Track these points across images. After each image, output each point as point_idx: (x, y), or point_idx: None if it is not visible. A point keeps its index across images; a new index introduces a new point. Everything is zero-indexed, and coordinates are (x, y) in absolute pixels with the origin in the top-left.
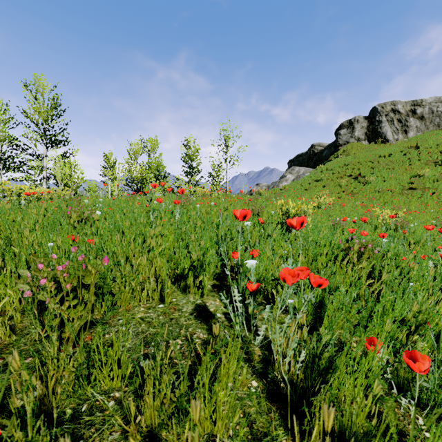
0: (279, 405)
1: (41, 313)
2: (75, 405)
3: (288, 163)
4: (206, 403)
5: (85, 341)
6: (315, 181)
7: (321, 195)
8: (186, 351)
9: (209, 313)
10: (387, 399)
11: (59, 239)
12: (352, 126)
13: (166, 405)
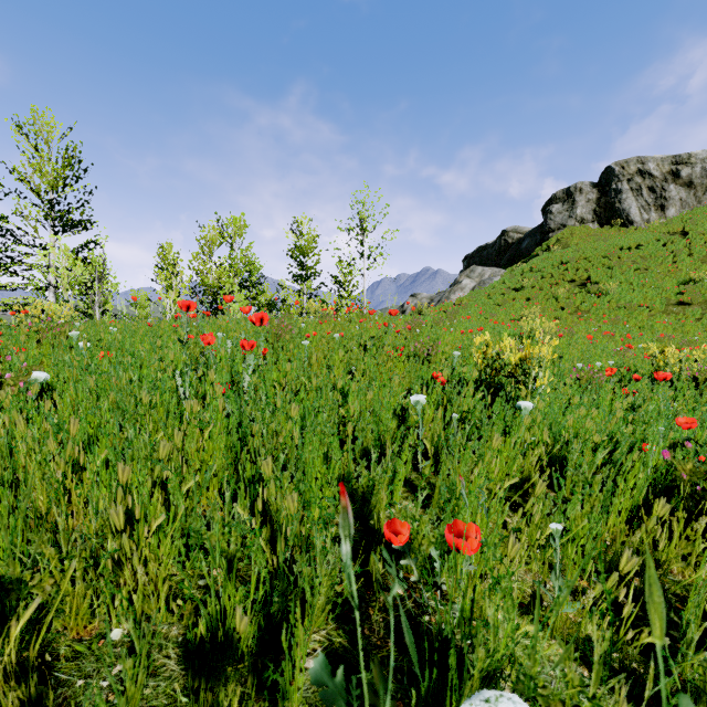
0: None
1: None
2: None
3: (463, 260)
4: None
5: None
6: (512, 291)
7: (527, 314)
8: None
9: None
10: None
11: None
12: (571, 198)
13: None
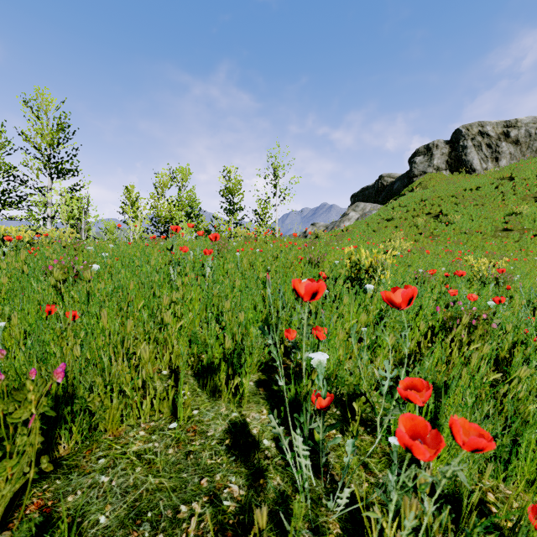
0: None
1: None
2: None
3: (351, 198)
4: None
5: (28, 513)
6: (385, 221)
7: (394, 237)
8: (207, 533)
9: (251, 440)
10: None
11: (17, 316)
12: (430, 152)
13: None
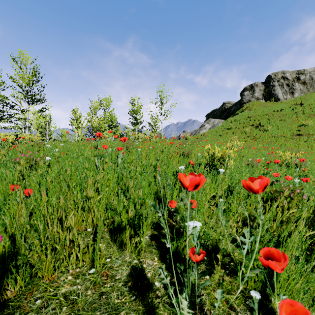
0: None
1: None
2: None
3: (206, 116)
4: None
5: None
6: (226, 129)
7: (232, 139)
8: None
9: (146, 282)
10: None
11: None
12: (253, 89)
13: None
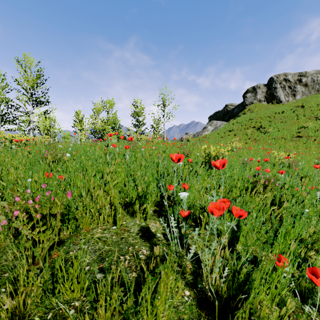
0: (207, 311)
1: (18, 237)
2: (42, 313)
3: (208, 118)
4: (149, 314)
5: (54, 257)
6: (228, 131)
7: (233, 141)
8: (133, 266)
9: (151, 233)
10: (300, 315)
11: (36, 176)
12: (255, 91)
13: (116, 316)
